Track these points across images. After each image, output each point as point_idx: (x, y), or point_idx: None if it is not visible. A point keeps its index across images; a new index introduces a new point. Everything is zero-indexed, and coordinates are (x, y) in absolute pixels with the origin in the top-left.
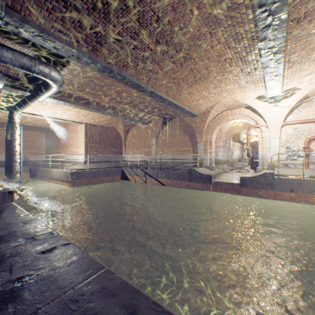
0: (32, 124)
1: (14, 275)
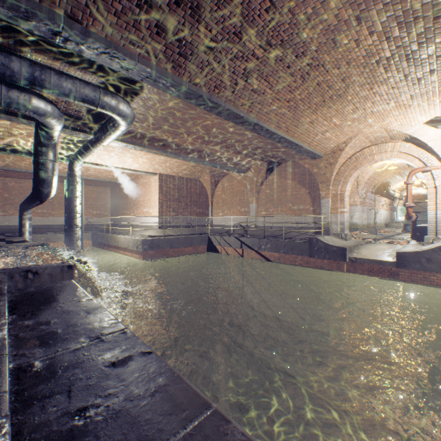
0: (95, 178)
1: (73, 402)
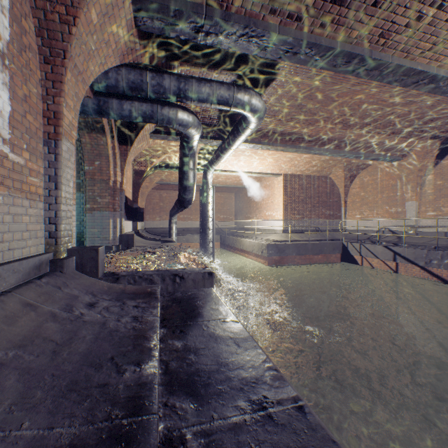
0: (222, 184)
1: None
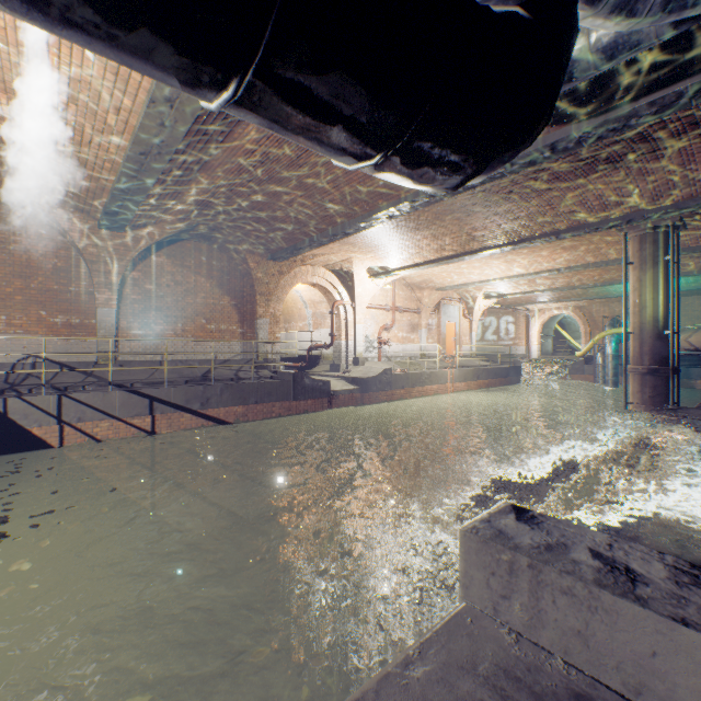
0: None
1: None
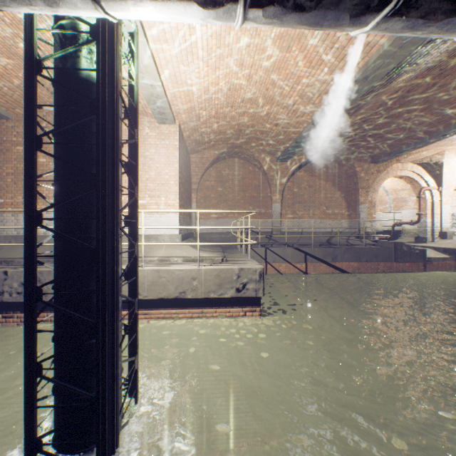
0: None
1: None
